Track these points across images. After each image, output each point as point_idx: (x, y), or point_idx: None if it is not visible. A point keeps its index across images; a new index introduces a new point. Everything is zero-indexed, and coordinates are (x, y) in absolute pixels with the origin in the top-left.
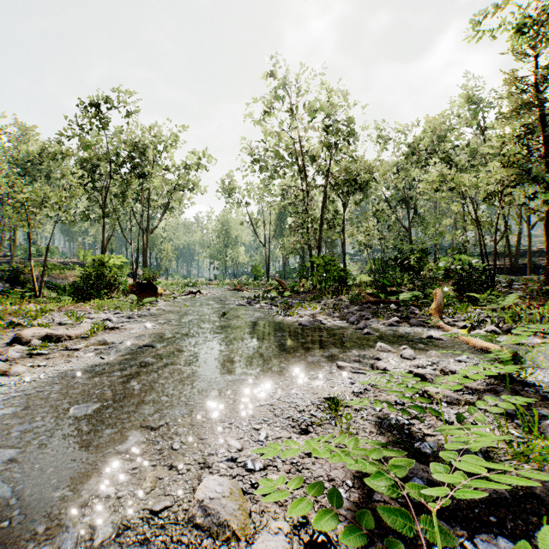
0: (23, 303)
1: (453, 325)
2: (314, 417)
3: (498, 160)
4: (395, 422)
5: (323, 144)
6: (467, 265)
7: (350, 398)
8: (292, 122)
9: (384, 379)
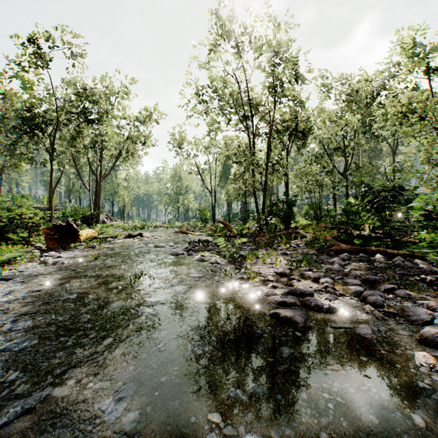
0: None
1: None
2: None
3: None
4: None
5: (269, 85)
6: None
7: None
8: (238, 57)
9: None
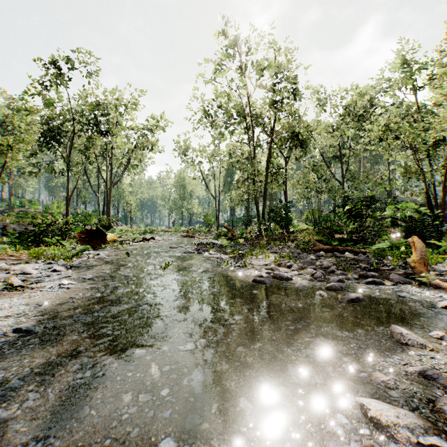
0: None
1: (445, 282)
2: None
3: None
4: None
5: (268, 102)
6: (417, 212)
7: None
8: (240, 79)
9: None
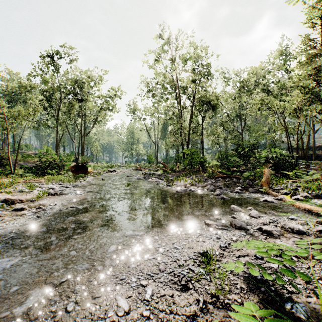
0: (0, 177)
1: (277, 192)
2: (192, 272)
3: (300, 89)
4: (260, 278)
5: (190, 81)
6: (280, 154)
7: (219, 252)
8: (171, 67)
9: (241, 234)
